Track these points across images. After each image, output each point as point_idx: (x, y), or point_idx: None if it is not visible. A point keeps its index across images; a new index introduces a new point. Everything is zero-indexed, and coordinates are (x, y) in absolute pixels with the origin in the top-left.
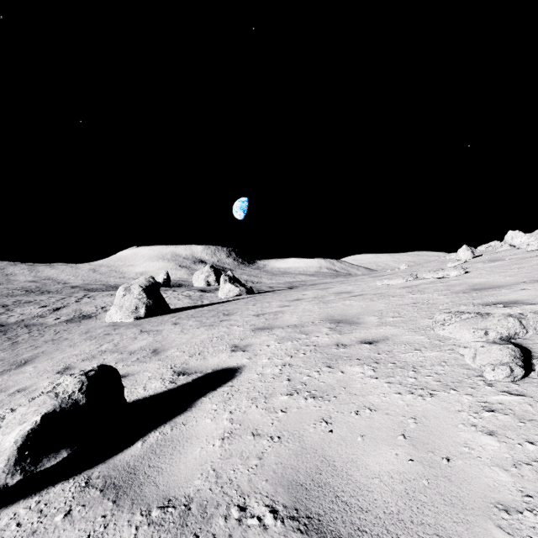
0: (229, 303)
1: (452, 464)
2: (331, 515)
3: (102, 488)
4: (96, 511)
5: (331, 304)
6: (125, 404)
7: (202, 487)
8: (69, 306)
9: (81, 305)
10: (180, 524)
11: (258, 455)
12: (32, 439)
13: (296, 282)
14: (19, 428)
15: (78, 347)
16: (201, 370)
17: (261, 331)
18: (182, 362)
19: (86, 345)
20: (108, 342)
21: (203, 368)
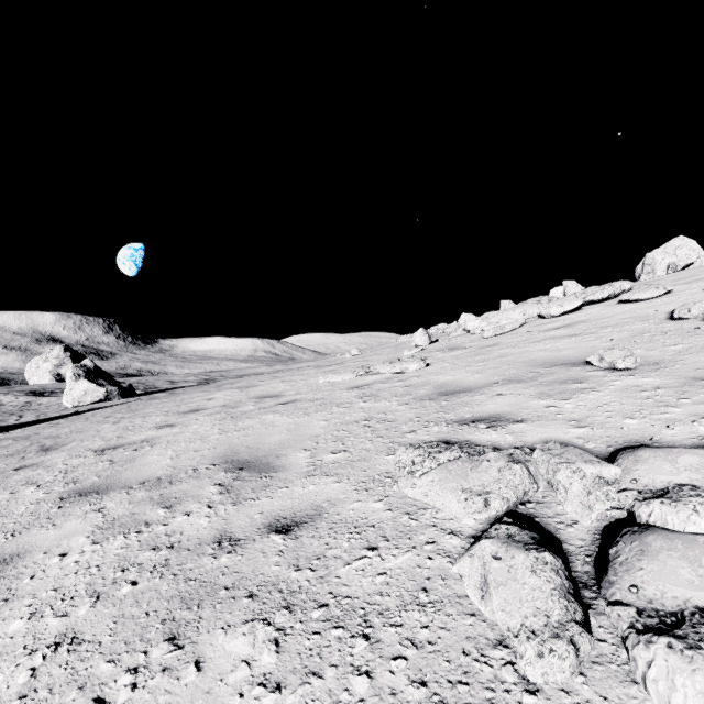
0: (75, 417)
1: None
2: None
3: None
4: None
5: (243, 422)
6: None
7: None
8: None
9: None
10: None
11: None
12: None
13: (216, 372)
14: None
15: None
16: None
17: (77, 502)
18: None
19: None
20: None
21: None
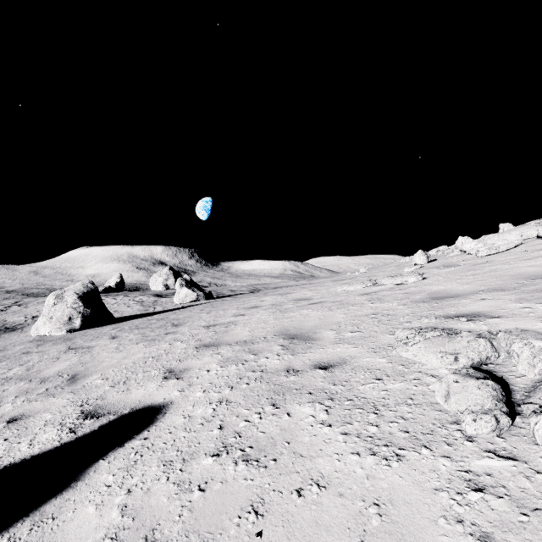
0: (184, 310)
1: None
2: None
3: None
4: None
5: (288, 314)
6: None
7: None
8: None
9: (6, 315)
10: None
11: None
12: None
13: (259, 284)
14: None
15: None
16: (116, 409)
17: (205, 349)
18: (98, 396)
19: None
20: (21, 364)
21: (120, 406)
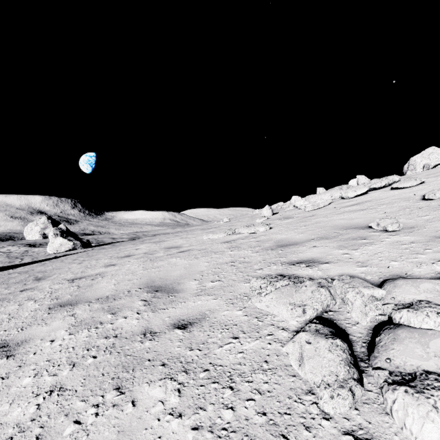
0: (55, 260)
1: None
2: None
3: None
4: None
5: (157, 263)
6: None
7: None
8: None
9: None
10: None
11: None
12: None
13: (140, 232)
14: None
15: None
16: None
17: (59, 310)
18: None
19: None
20: None
21: None
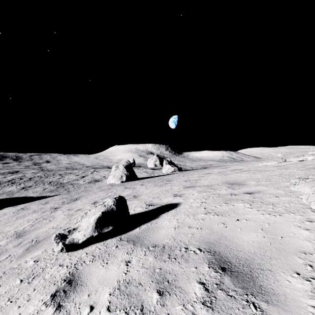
0: (169, 175)
1: (283, 239)
2: (224, 251)
3: (127, 241)
4: (127, 247)
5: (229, 175)
6: (129, 214)
7: (168, 242)
8: (88, 175)
9: (93, 175)
10: (161, 251)
11: (191, 233)
12: (99, 220)
13: (207, 164)
14: (94, 216)
15: (97, 194)
16: (159, 204)
17: (188, 188)
18: (149, 201)
19: (100, 193)
20: (111, 192)
21: (160, 203)
